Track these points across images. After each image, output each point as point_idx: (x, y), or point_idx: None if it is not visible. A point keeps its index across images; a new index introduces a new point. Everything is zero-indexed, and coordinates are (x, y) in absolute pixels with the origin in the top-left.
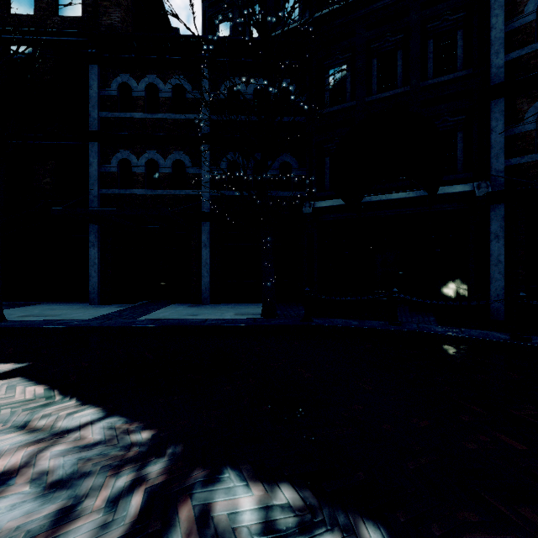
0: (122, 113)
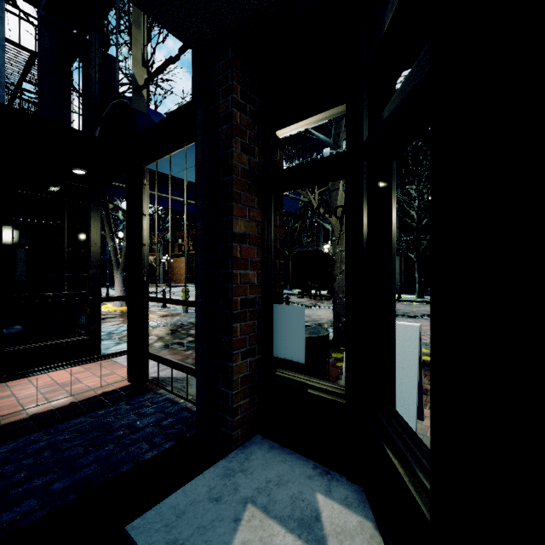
0: None
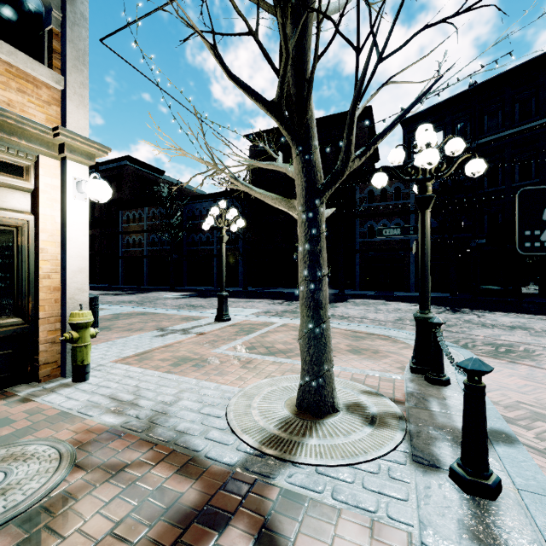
0: (370, 204)
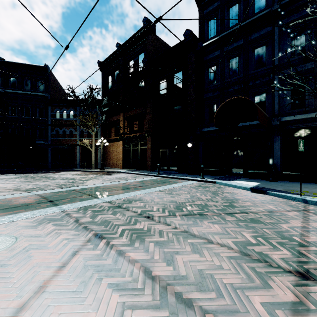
0: None
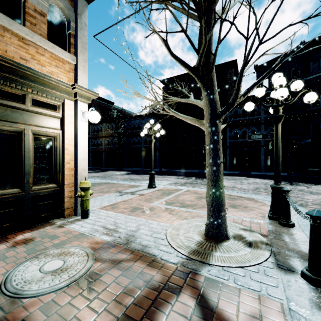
0: (235, 119)
